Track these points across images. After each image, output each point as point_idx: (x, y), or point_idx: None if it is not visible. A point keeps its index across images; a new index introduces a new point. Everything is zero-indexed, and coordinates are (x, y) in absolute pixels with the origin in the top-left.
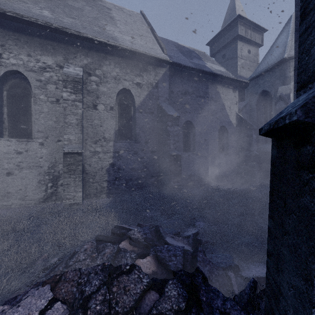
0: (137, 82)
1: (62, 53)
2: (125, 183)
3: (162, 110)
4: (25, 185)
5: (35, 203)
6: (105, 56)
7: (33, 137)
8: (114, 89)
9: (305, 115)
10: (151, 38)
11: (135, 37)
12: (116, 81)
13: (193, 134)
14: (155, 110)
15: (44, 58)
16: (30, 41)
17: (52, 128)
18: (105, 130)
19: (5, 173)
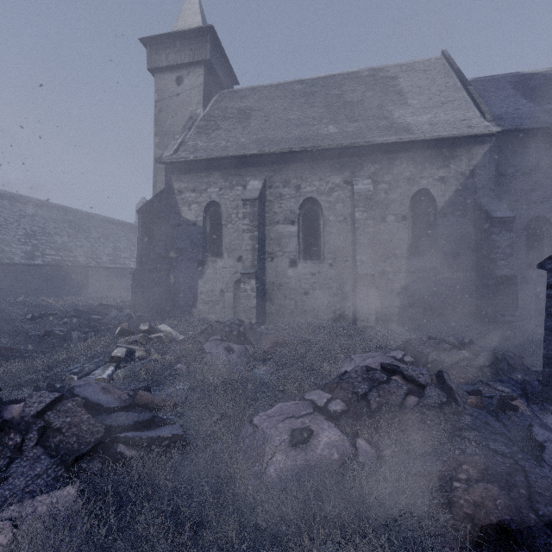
0: (440, 177)
1: (349, 168)
2: (422, 312)
3: (481, 210)
4: (318, 305)
5: (325, 323)
6: (395, 156)
7: (324, 258)
8: (407, 194)
9: (540, 267)
10: (463, 99)
11: (435, 111)
12: (410, 182)
13: (551, 237)
14: (470, 210)
15: (333, 179)
16: (321, 165)
17: (340, 248)
18: (395, 246)
19: (303, 292)
